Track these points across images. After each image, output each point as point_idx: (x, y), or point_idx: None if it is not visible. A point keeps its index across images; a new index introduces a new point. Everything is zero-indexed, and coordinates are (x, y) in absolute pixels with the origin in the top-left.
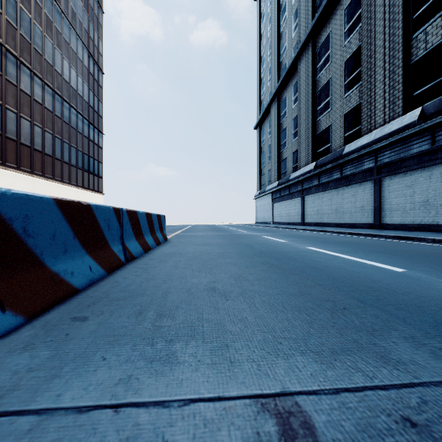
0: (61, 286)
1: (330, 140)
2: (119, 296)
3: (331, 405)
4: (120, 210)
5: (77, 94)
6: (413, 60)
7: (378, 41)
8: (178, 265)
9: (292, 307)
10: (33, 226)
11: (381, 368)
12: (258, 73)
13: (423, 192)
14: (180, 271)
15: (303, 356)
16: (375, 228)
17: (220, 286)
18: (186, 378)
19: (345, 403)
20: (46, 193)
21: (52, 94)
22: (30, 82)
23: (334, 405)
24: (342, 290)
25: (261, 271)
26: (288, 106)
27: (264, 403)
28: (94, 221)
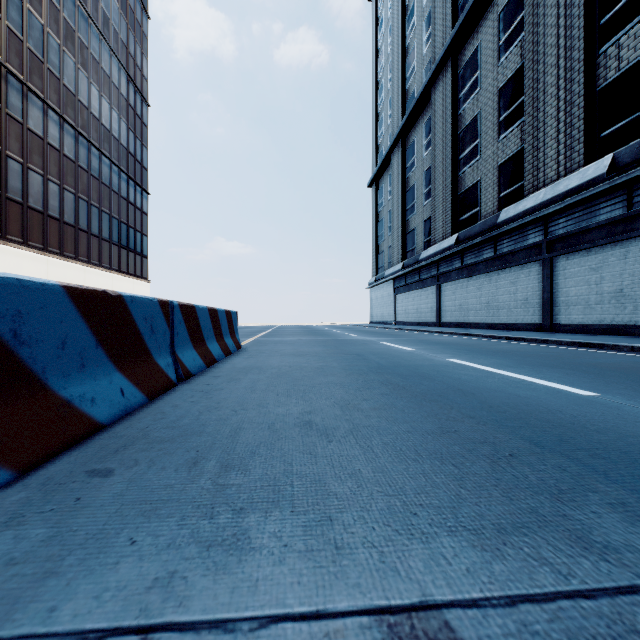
0: (75, 420)
1: (479, 202)
2: (164, 435)
3: (505, 627)
4: (169, 305)
5: (111, 135)
6: (600, 85)
7: (549, 57)
8: (256, 386)
9: (430, 453)
10: (29, 328)
11: (580, 558)
12: (374, 106)
13: (615, 278)
14: (259, 396)
15: (452, 537)
16: (544, 331)
17: (319, 420)
18: (263, 578)
19: (528, 624)
20: (66, 279)
21: (74, 135)
22: (42, 118)
23: (510, 627)
24: (504, 425)
25: (380, 396)
26: (417, 153)
27: (393, 624)
28: (129, 320)
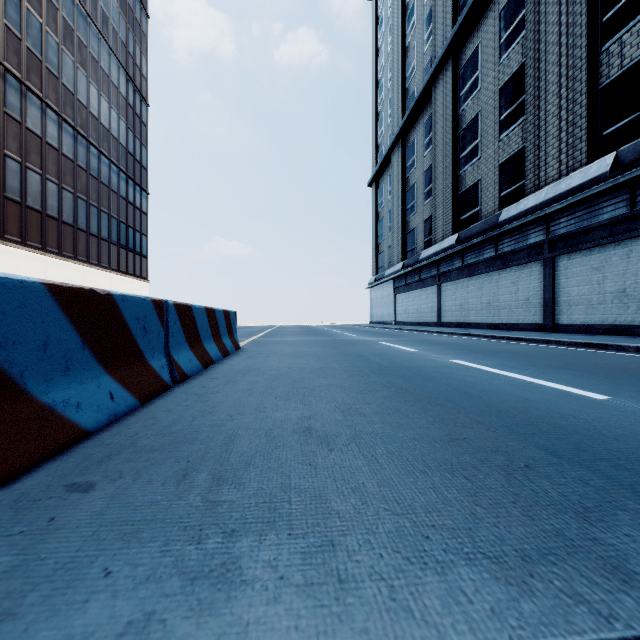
0: (58, 427)
1: (479, 202)
2: (153, 444)
3: None
4: (164, 304)
5: (110, 135)
6: (602, 83)
7: (551, 55)
8: (254, 389)
9: (439, 464)
10: (5, 328)
11: (620, 595)
12: (374, 105)
13: (618, 277)
14: (256, 399)
15: (471, 567)
16: (546, 331)
17: (319, 426)
18: (255, 621)
19: None
20: (64, 279)
21: (73, 135)
22: (40, 117)
23: None
24: (516, 432)
25: (383, 399)
26: (417, 153)
27: None
28: (120, 320)
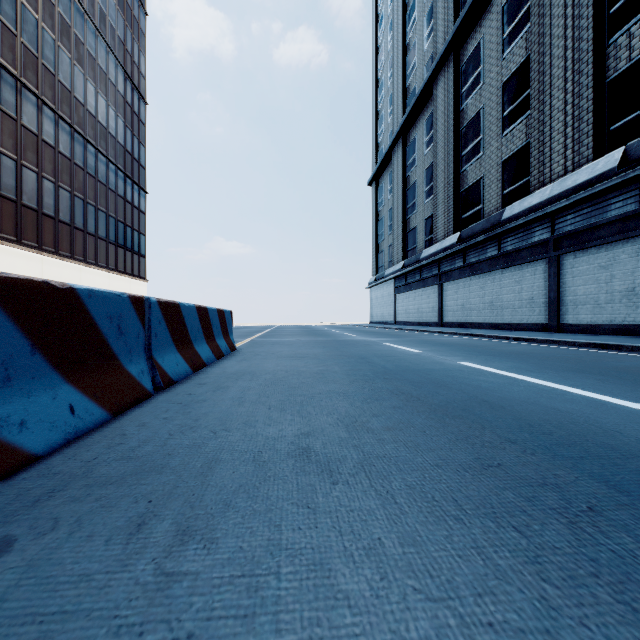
0: None
1: (481, 200)
2: (112, 473)
3: None
4: (146, 301)
5: (108, 133)
6: (610, 77)
7: (556, 49)
8: (245, 397)
9: (476, 506)
10: None
11: None
12: (374, 103)
13: (627, 276)
14: (247, 410)
15: None
16: (551, 331)
17: (319, 446)
18: None
19: None
20: (61, 278)
21: (69, 132)
22: (36, 114)
23: None
24: (560, 455)
25: (392, 410)
26: (418, 151)
27: None
28: (86, 319)
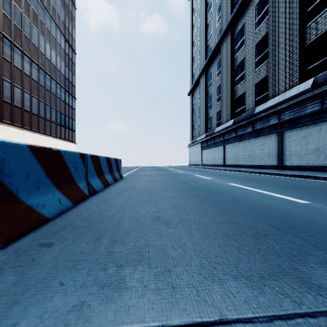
0: (34, 216)
1: (244, 103)
2: (81, 224)
3: None
4: (85, 155)
5: (56, 69)
6: (307, 43)
7: (281, 28)
8: (130, 198)
9: (222, 234)
10: (9, 167)
11: (306, 294)
12: (191, 54)
13: (315, 142)
14: (131, 203)
15: (236, 281)
16: (278, 169)
17: (163, 216)
18: (133, 305)
19: None
20: (33, 142)
21: (37, 69)
22: (21, 60)
23: None
24: (260, 219)
25: (195, 203)
26: (213, 78)
27: None
28: (63, 163)
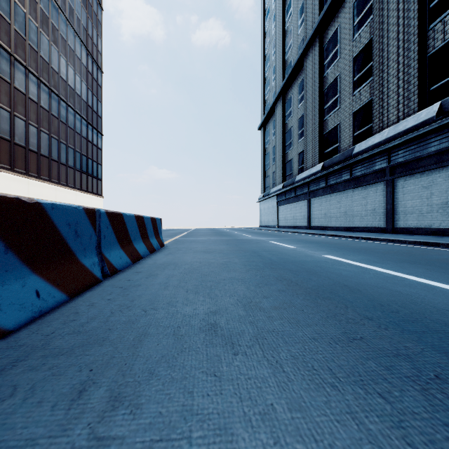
0: None
1: (338, 140)
2: (64, 345)
3: None
4: (97, 212)
5: (75, 93)
6: (430, 52)
7: (391, 33)
8: (169, 282)
9: (347, 374)
10: None
11: None
12: (262, 72)
13: (442, 193)
14: (170, 293)
15: None
16: (388, 233)
17: (224, 322)
18: None
19: None
20: (42, 195)
21: (48, 92)
22: (24, 80)
23: None
24: (407, 330)
25: (278, 293)
26: (293, 105)
27: None
28: (49, 226)
